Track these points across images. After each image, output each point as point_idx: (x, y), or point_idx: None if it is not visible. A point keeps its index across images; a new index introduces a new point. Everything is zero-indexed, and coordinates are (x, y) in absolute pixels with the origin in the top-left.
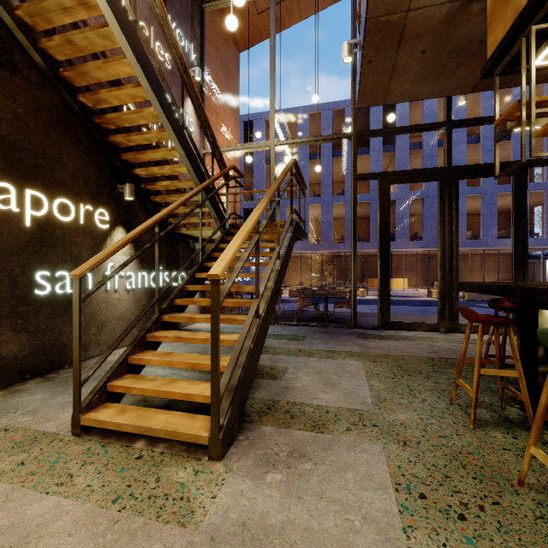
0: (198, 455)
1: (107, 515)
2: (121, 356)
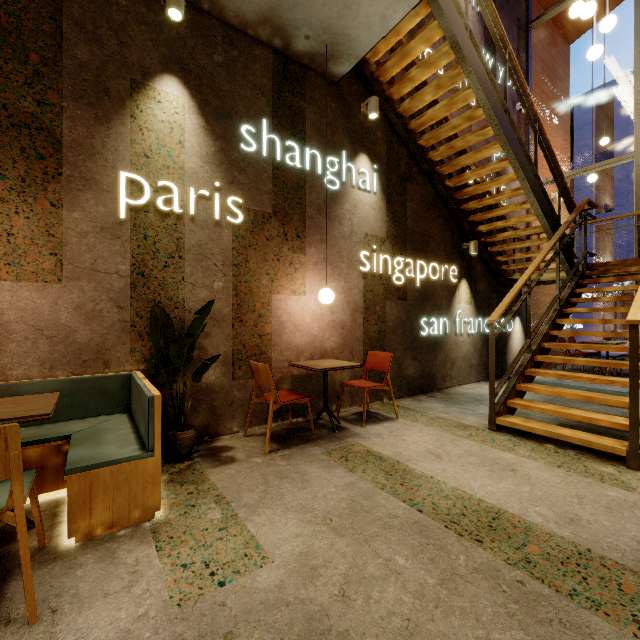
0: (612, 463)
1: (559, 470)
2: (509, 383)
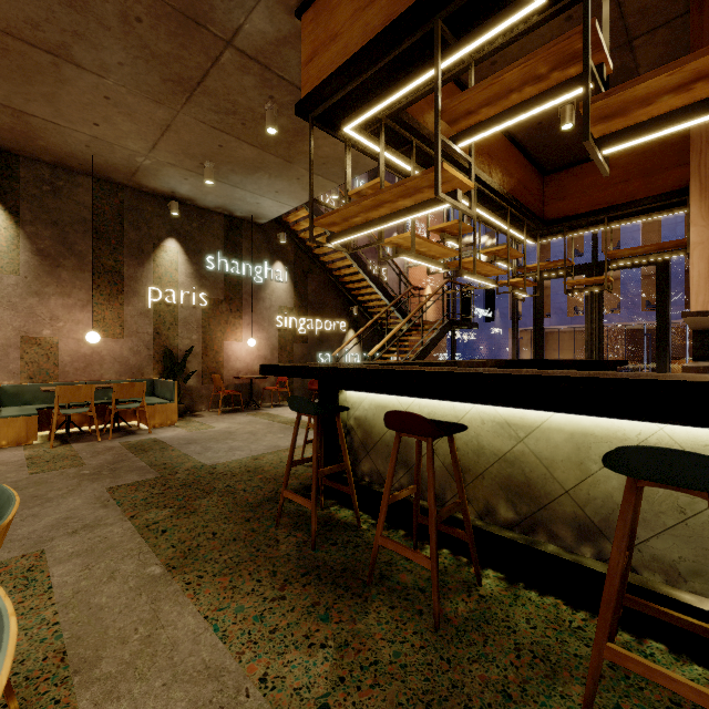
0: None
1: None
2: None
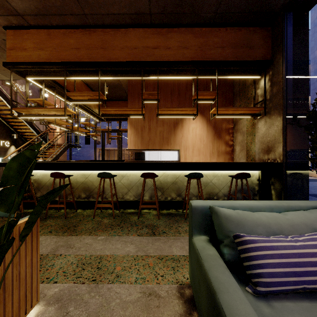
0: None
1: None
2: None
